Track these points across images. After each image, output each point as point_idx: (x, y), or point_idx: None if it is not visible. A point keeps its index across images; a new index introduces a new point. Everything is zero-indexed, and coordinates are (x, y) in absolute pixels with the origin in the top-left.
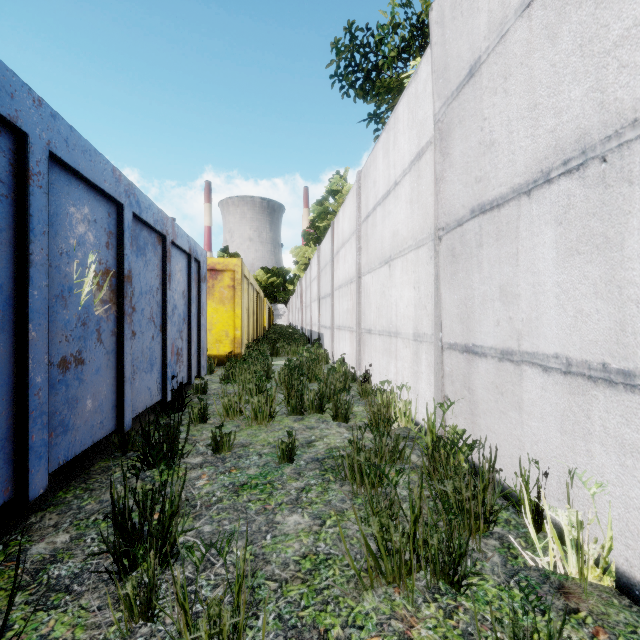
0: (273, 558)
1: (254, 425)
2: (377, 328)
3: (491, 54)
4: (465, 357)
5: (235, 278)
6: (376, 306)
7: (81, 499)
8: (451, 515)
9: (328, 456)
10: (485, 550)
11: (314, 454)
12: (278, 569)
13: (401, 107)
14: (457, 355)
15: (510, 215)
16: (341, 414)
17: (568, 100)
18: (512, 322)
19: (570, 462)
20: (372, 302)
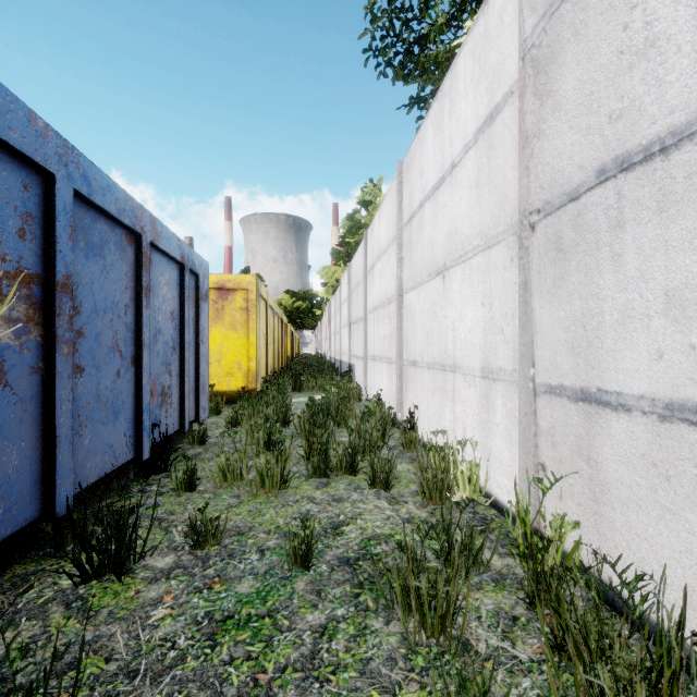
0: None
1: (260, 495)
2: (425, 359)
3: None
4: (581, 408)
5: (249, 298)
6: (424, 331)
7: None
8: None
9: (364, 554)
10: None
11: (343, 550)
12: None
13: (461, 60)
14: (564, 404)
15: (696, 160)
16: (380, 478)
17: None
18: None
19: None
20: (418, 326)
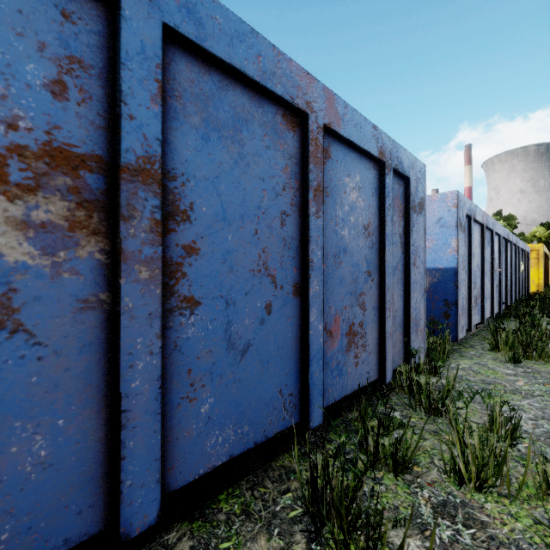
0: None
1: None
2: None
3: None
4: None
5: (538, 254)
6: None
7: None
8: None
9: None
10: None
11: None
12: None
13: None
14: None
15: None
16: None
17: None
18: None
19: None
20: None
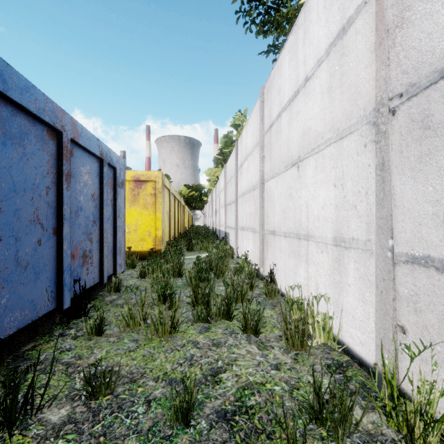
0: None
1: (154, 339)
2: (282, 230)
3: None
4: None
5: (156, 187)
6: (281, 209)
7: None
8: None
9: (239, 407)
10: None
11: (220, 402)
12: None
13: None
14: (432, 274)
15: None
16: (250, 325)
17: None
18: None
19: None
20: (276, 205)
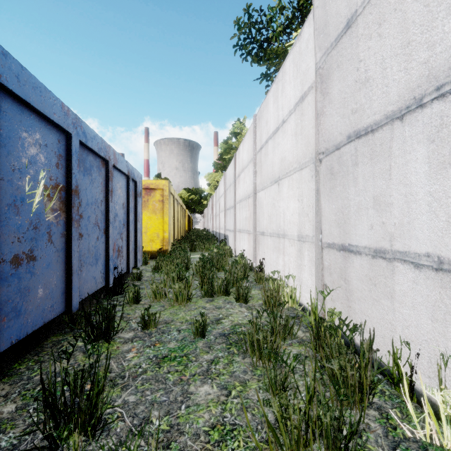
0: (186, 429)
1: (175, 305)
2: (269, 231)
3: (366, 6)
4: (342, 254)
5: (164, 194)
6: (268, 215)
7: (31, 370)
8: (342, 396)
9: (232, 332)
10: (367, 421)
11: (221, 330)
12: (190, 440)
13: (288, 63)
14: (335, 252)
15: (383, 138)
16: (242, 297)
17: (442, 33)
18: (385, 226)
19: (441, 346)
20: (265, 212)
